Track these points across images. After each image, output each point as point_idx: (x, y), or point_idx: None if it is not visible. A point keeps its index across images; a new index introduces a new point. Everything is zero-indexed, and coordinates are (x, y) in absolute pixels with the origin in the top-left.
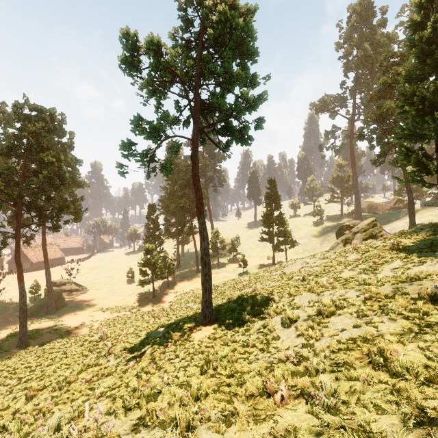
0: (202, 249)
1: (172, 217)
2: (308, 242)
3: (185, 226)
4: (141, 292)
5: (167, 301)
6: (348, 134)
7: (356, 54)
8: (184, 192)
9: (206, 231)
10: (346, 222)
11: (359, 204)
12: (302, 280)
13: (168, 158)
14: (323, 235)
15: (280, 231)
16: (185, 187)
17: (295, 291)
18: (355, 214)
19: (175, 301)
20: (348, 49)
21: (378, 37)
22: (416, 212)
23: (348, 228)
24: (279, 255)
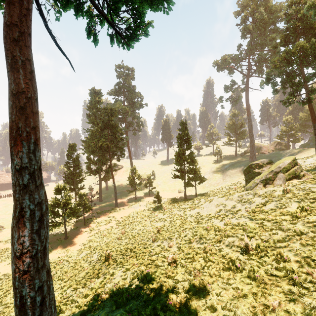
0: (11, 256)
1: (94, 156)
2: (212, 177)
3: (103, 164)
4: (54, 232)
5: (78, 243)
6: (244, 88)
7: (252, 19)
8: (104, 133)
9: (33, 195)
10: (241, 160)
11: (254, 145)
12: (246, 252)
13: (91, 103)
14: (224, 171)
15: (191, 169)
16: (104, 129)
17: (264, 314)
18: (250, 154)
19: (87, 243)
20: (246, 13)
21: (270, 4)
22: (302, 152)
23: (257, 167)
24: (188, 189)
